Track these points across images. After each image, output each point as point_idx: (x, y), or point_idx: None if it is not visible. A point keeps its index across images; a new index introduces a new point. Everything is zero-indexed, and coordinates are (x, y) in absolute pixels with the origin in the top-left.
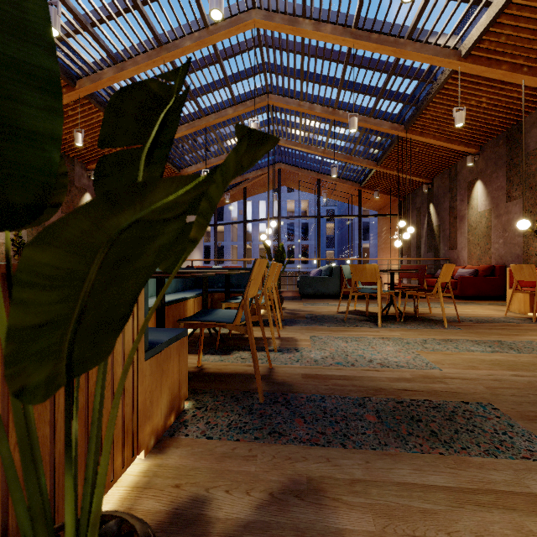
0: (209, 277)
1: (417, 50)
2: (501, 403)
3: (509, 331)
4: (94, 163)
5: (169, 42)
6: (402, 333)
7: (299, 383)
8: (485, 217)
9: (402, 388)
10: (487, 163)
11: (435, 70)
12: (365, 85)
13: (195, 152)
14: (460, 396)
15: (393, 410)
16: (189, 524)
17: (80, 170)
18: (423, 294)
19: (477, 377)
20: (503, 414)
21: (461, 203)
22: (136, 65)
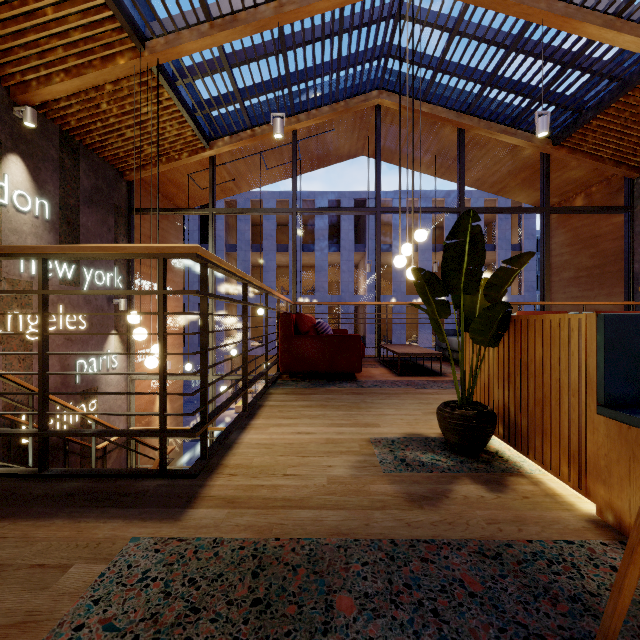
0: None
1: None
2: None
3: None
4: None
5: None
6: None
7: None
8: None
9: None
10: None
11: None
12: None
13: None
14: None
15: (289, 633)
16: (487, 481)
17: None
18: None
19: None
20: (54, 637)
21: None
22: None
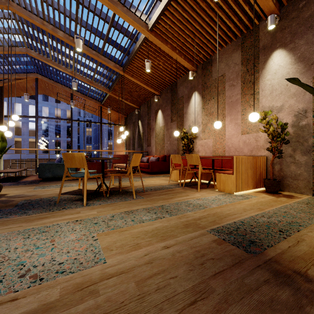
0: None
1: (124, 12)
2: None
3: (169, 195)
4: None
5: None
6: (99, 210)
7: None
8: (162, 130)
9: None
10: (163, 101)
11: (137, 33)
12: (96, 28)
13: None
14: None
15: None
16: None
17: None
18: (122, 175)
19: (134, 265)
20: None
21: (152, 121)
22: None
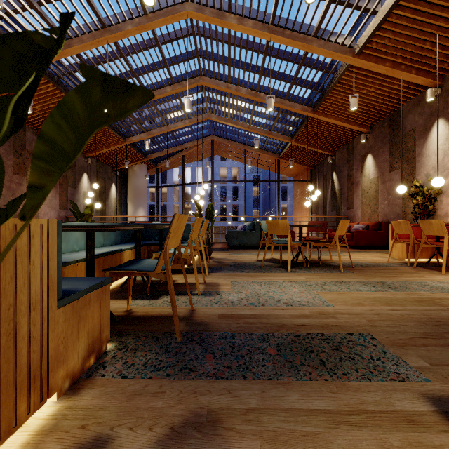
0: (147, 231)
1: (321, 46)
2: (378, 333)
3: (390, 273)
4: None
5: (112, 25)
6: (307, 277)
7: (215, 323)
8: (374, 183)
9: (301, 324)
10: (375, 140)
11: (336, 63)
12: (281, 73)
13: (138, 123)
14: (346, 329)
15: (291, 343)
16: None
17: (31, 136)
18: (324, 244)
19: (361, 312)
20: (378, 343)
21: (356, 172)
22: (82, 43)
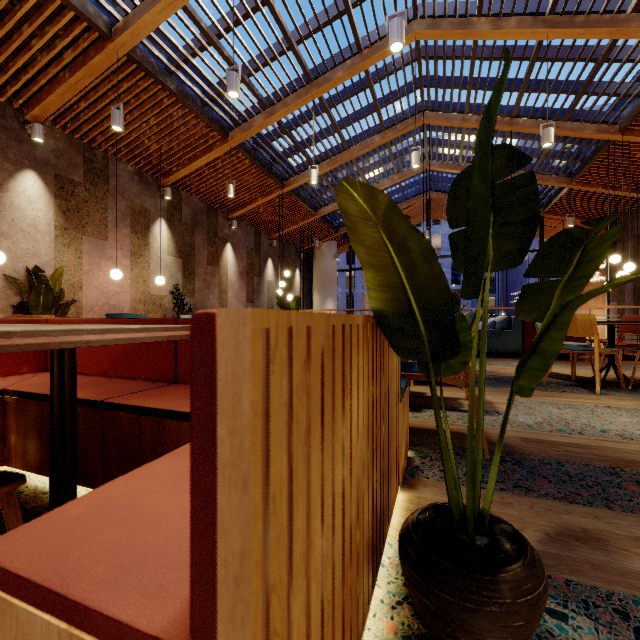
0: None
1: None
2: None
3: None
4: (235, 212)
5: (320, 76)
6: (636, 403)
7: (522, 446)
8: None
9: None
10: None
11: None
12: (559, 81)
13: (333, 189)
14: None
15: None
16: None
17: (222, 220)
18: None
19: None
20: None
21: None
22: (285, 107)
